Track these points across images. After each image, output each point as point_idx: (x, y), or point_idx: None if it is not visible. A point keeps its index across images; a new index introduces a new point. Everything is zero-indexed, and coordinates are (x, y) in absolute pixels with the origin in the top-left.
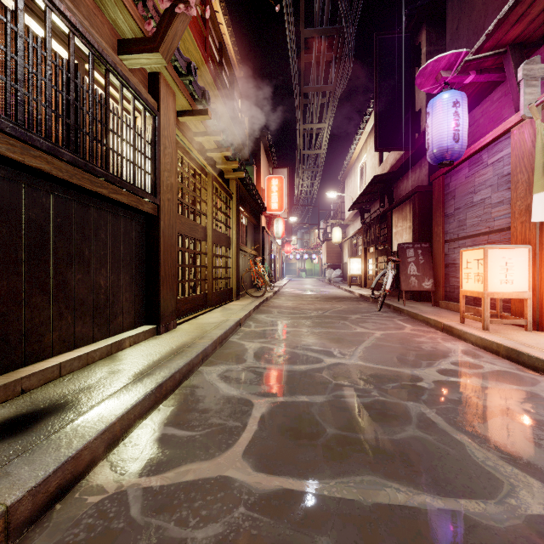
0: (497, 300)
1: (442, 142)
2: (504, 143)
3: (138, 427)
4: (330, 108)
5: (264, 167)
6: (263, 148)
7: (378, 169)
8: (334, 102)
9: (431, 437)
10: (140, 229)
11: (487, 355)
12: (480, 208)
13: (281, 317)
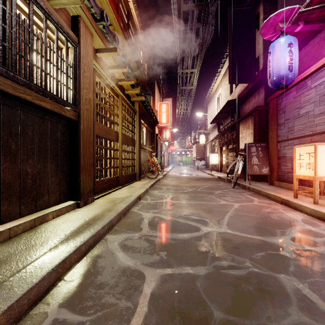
0: (320, 182)
1: (280, 71)
2: (324, 71)
3: (34, 310)
4: (199, 59)
5: (157, 97)
6: (157, 85)
7: (229, 97)
8: (201, 55)
9: (318, 324)
10: (65, 130)
11: (322, 224)
12: (305, 118)
13: (168, 192)
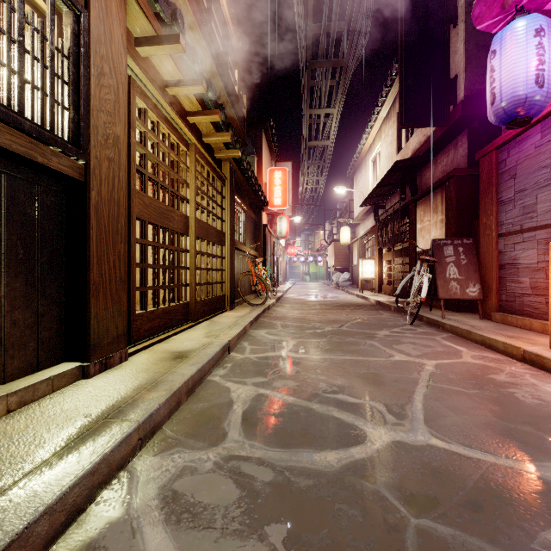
0: None
1: (518, 88)
2: None
3: None
4: (340, 88)
5: (266, 159)
6: (265, 137)
7: (396, 158)
8: (346, 81)
9: None
10: (53, 203)
11: None
12: None
13: (287, 334)
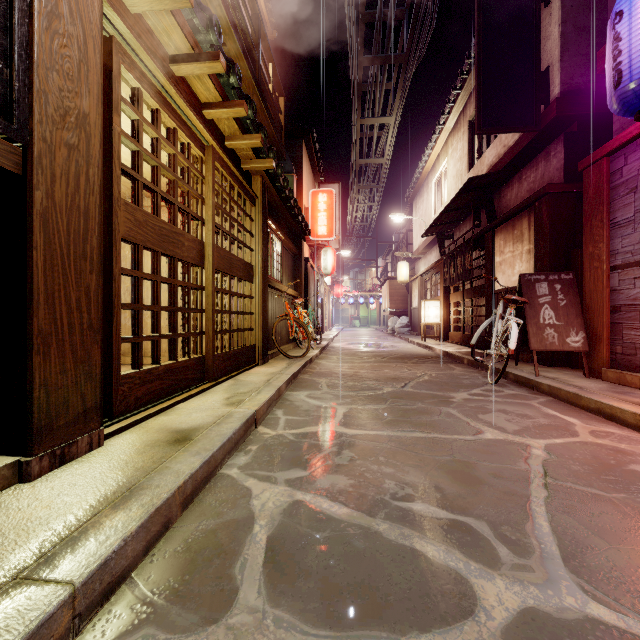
0: None
1: None
2: None
3: None
4: (399, 92)
5: (308, 180)
6: (307, 153)
7: (467, 176)
8: (405, 81)
9: None
10: None
11: None
12: None
13: (334, 398)
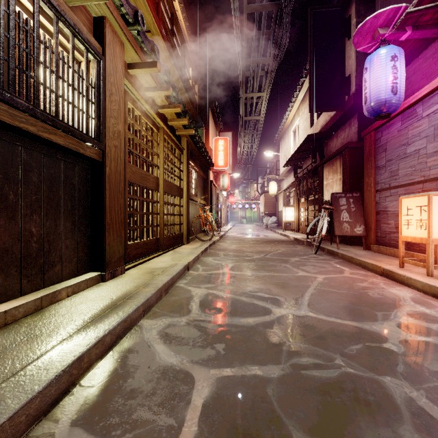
0: (436, 245)
1: (380, 95)
2: None
3: (35, 430)
4: (268, 78)
5: (212, 131)
6: (211, 114)
7: (310, 131)
8: (272, 73)
9: None
10: (84, 175)
11: None
12: (414, 159)
13: (227, 260)
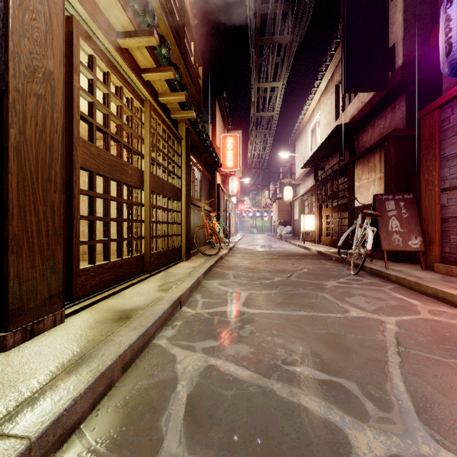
0: None
1: None
2: None
3: None
4: (285, 64)
5: (220, 128)
6: (219, 108)
7: (334, 124)
8: (290, 56)
9: None
10: None
11: None
12: None
13: (239, 285)
